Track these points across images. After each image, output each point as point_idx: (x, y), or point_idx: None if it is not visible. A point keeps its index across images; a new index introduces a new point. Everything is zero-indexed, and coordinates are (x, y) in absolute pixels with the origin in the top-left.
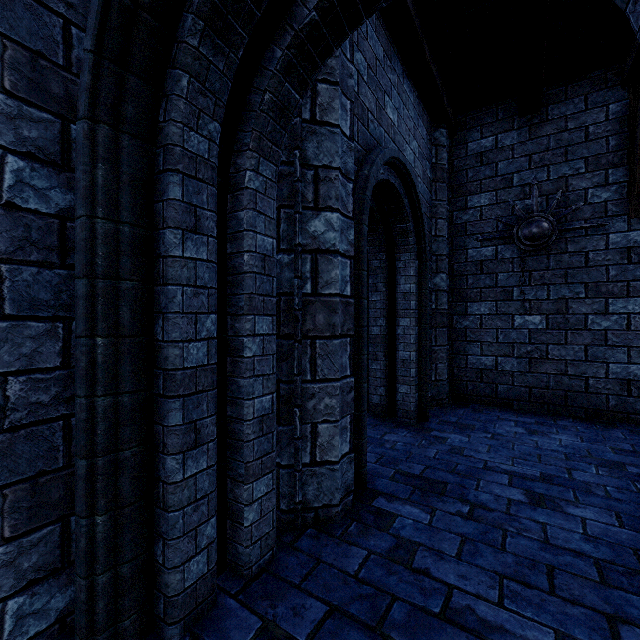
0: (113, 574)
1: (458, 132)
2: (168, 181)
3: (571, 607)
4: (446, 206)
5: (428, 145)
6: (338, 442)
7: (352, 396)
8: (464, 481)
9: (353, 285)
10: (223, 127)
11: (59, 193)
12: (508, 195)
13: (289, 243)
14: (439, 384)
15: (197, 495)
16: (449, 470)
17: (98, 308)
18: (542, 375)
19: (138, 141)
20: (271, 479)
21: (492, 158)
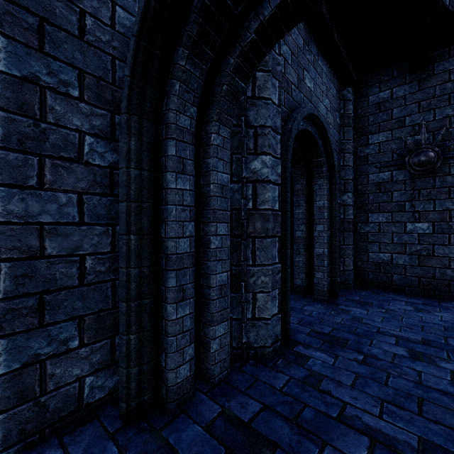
0: (139, 369)
1: (361, 89)
2: (168, 145)
3: (433, 424)
4: (352, 143)
5: (337, 100)
6: (270, 306)
7: (280, 276)
8: (361, 339)
9: (280, 203)
10: (198, 108)
11: (110, 154)
12: (401, 133)
13: (238, 176)
14: (346, 273)
15: (184, 329)
16: (350, 332)
17: (131, 218)
18: (429, 268)
19: (152, 123)
20: (227, 325)
21: (388, 106)
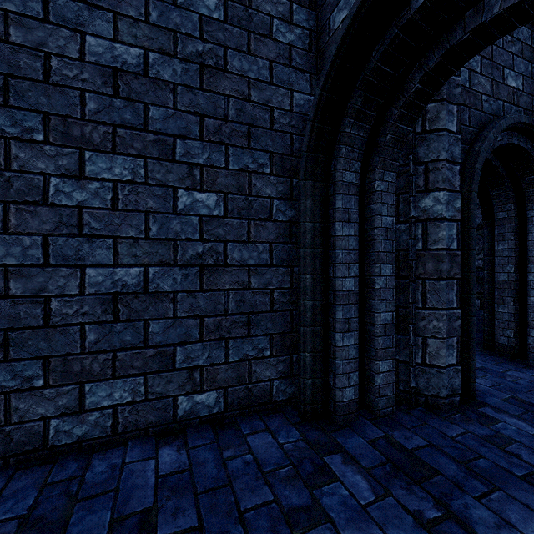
0: (312, 381)
1: None
2: (335, 199)
3: None
4: None
5: None
6: (444, 353)
7: (458, 323)
8: None
9: (459, 241)
10: (362, 160)
11: (289, 211)
12: None
13: (405, 217)
14: None
15: (349, 357)
16: None
17: (307, 262)
18: None
19: (322, 183)
20: (391, 364)
21: None
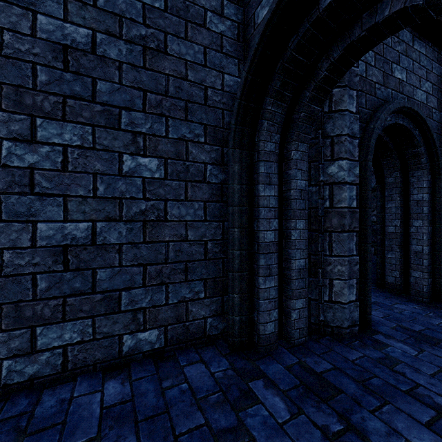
0: (240, 318)
1: None
2: (259, 165)
3: None
4: None
5: None
6: (346, 292)
7: (357, 267)
8: None
9: (358, 201)
10: (281, 133)
11: (221, 175)
12: None
13: (315, 181)
14: None
15: (270, 297)
16: None
17: (235, 217)
18: None
19: (248, 151)
20: (305, 302)
21: None
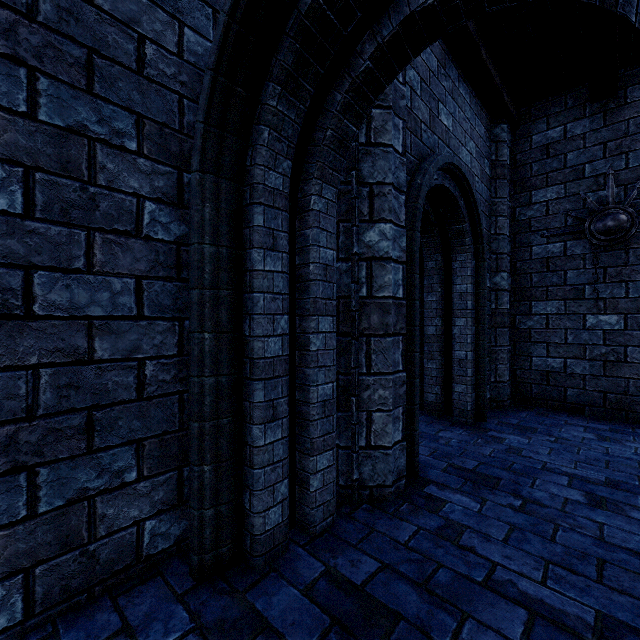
0: (215, 511)
1: (521, 125)
2: (253, 212)
3: (617, 595)
4: (507, 203)
5: (487, 143)
6: (391, 430)
7: (404, 389)
8: (519, 478)
9: (405, 288)
10: (293, 162)
11: (176, 225)
12: (579, 187)
13: (347, 253)
14: (499, 385)
15: (274, 459)
16: (504, 468)
17: (206, 311)
18: (619, 379)
19: (232, 183)
20: (332, 455)
21: (560, 149)
